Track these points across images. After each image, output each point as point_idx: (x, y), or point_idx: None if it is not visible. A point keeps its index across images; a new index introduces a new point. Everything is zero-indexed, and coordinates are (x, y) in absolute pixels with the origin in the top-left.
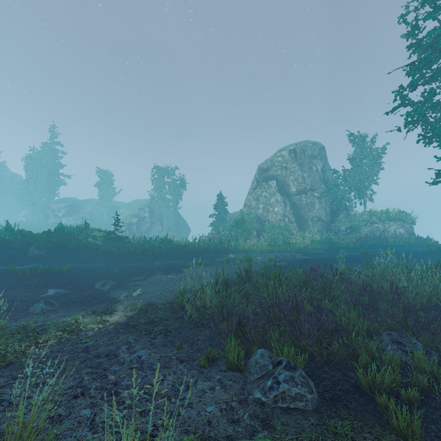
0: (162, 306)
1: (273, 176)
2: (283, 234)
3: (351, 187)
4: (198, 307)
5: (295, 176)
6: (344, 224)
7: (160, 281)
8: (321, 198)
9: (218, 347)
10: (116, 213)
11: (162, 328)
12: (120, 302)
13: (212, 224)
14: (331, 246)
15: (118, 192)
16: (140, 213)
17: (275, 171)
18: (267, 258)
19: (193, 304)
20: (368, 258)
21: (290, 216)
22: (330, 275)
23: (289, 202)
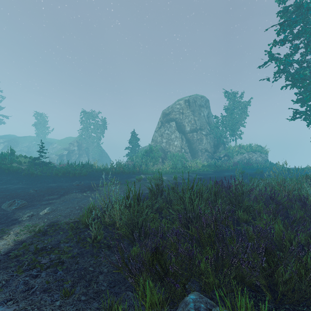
0: (64, 226)
1: (173, 118)
2: (181, 161)
3: (227, 128)
4: (107, 225)
5: (189, 119)
6: (222, 154)
7: (75, 199)
8: (207, 135)
9: (125, 285)
10: (40, 142)
11: (55, 257)
12: (20, 223)
13: (127, 154)
14: (216, 169)
15: (52, 131)
16: (70, 147)
17: (174, 115)
18: (171, 177)
19: (102, 221)
20: (245, 176)
21: (186, 148)
22: (239, 186)
23: (185, 138)
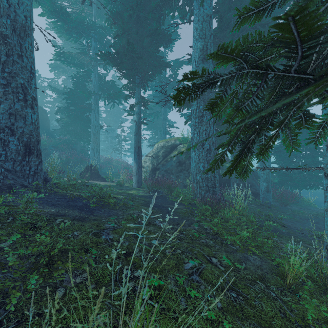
0: None
1: None
2: None
3: None
4: None
5: None
6: None
7: None
8: None
9: None
10: None
11: None
12: None
13: None
14: None
15: None
16: None
17: None
18: None
19: None
20: None
21: None
22: None
23: None
